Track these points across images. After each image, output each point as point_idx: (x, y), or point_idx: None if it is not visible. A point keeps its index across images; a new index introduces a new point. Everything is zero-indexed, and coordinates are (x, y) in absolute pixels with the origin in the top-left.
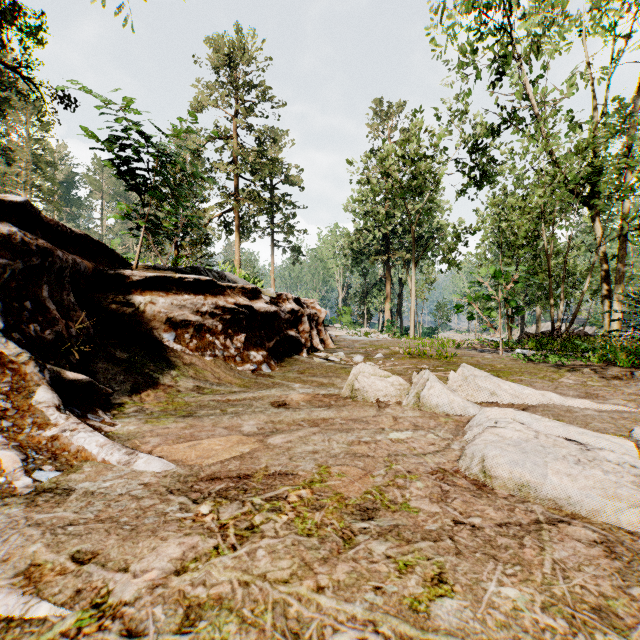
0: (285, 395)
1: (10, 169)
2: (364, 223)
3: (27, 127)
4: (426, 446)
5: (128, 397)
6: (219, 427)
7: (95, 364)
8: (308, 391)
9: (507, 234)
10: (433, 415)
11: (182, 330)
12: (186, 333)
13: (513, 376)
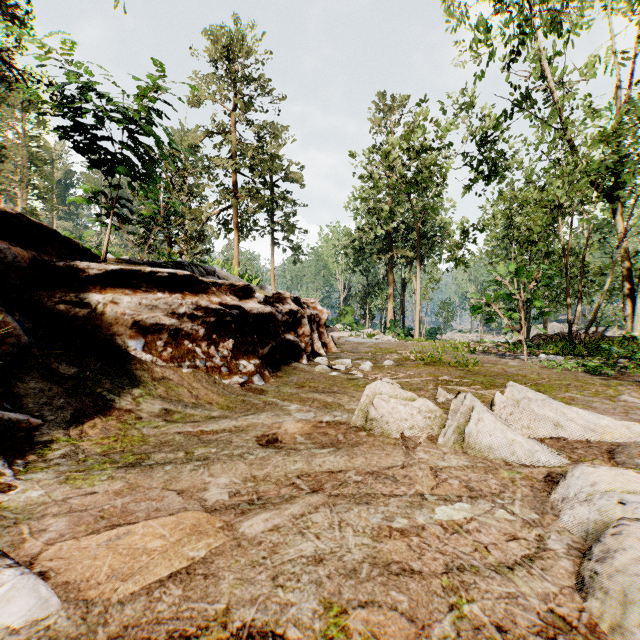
0: (277, 423)
1: (5, 166)
2: (366, 221)
3: (23, 124)
4: (504, 542)
5: (63, 430)
6: (172, 490)
7: (26, 383)
8: (308, 417)
9: (521, 229)
10: (488, 464)
11: (153, 336)
12: (158, 340)
13: (559, 392)
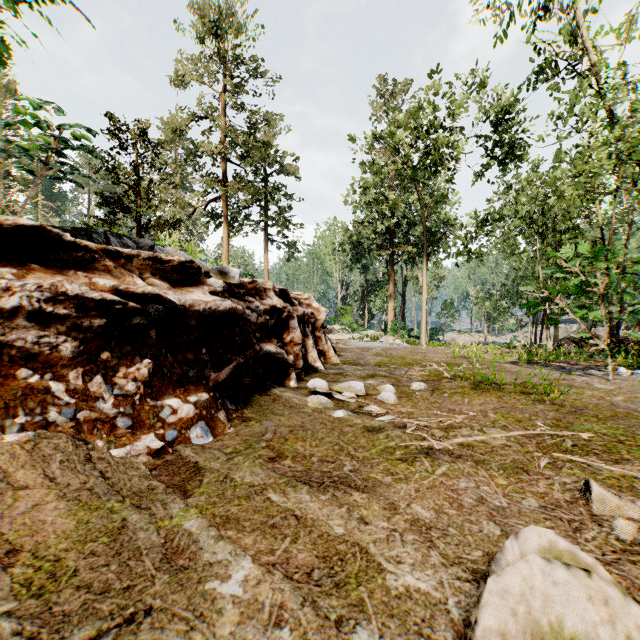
0: None
1: None
2: (366, 215)
3: None
4: None
5: None
6: None
7: None
8: None
9: (556, 213)
10: None
11: None
12: None
13: None
